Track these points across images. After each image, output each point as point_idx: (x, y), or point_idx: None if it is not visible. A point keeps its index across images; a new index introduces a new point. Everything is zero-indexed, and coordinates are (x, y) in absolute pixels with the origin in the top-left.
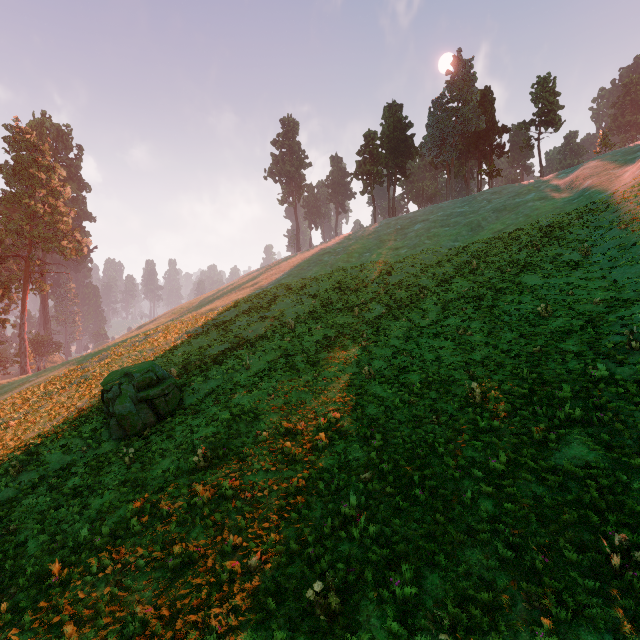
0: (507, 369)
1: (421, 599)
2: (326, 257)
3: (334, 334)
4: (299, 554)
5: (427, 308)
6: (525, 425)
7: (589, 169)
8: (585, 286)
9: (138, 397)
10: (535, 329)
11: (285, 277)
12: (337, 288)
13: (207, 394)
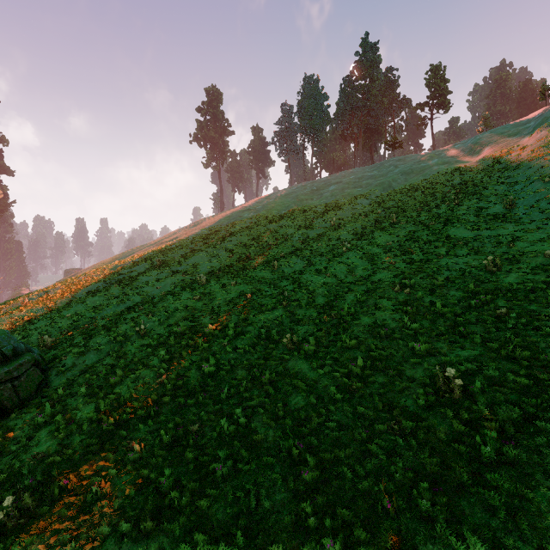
0: (476, 341)
1: None
2: (246, 214)
3: (250, 291)
4: None
5: (352, 262)
6: None
7: (485, 138)
8: (524, 238)
9: None
10: (485, 286)
11: (204, 232)
12: (256, 242)
13: (83, 371)
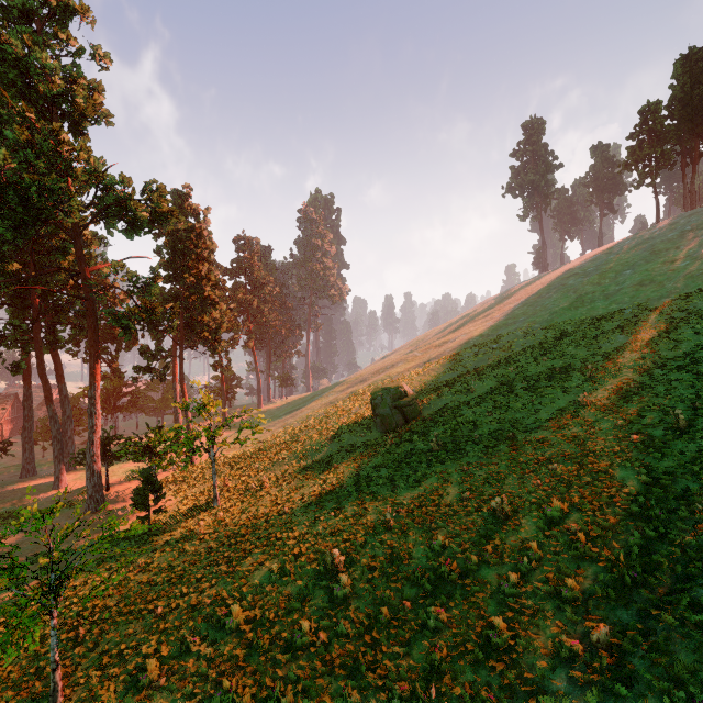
0: None
1: (564, 521)
2: (571, 280)
3: (560, 365)
4: (494, 498)
5: (683, 338)
6: None
7: None
8: None
9: (393, 405)
10: None
11: (519, 307)
12: (576, 317)
13: (439, 409)
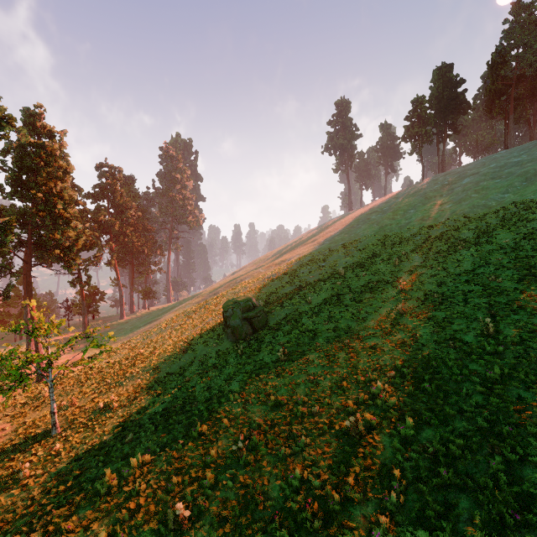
0: (527, 310)
1: (417, 439)
2: (373, 216)
3: (376, 280)
4: (342, 410)
5: (463, 258)
6: (528, 352)
7: None
8: None
9: (242, 316)
10: None
11: (338, 234)
12: (381, 242)
13: (283, 318)
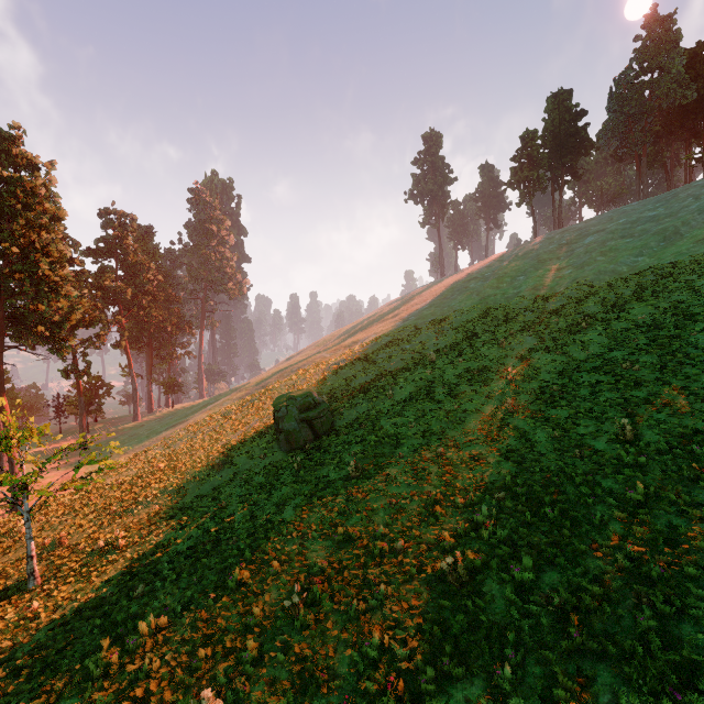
0: (674, 407)
1: (538, 586)
2: (472, 283)
3: (477, 367)
4: (436, 546)
5: (588, 339)
6: (678, 463)
7: None
8: None
9: (300, 417)
10: None
11: (427, 307)
12: (483, 318)
13: (354, 419)
